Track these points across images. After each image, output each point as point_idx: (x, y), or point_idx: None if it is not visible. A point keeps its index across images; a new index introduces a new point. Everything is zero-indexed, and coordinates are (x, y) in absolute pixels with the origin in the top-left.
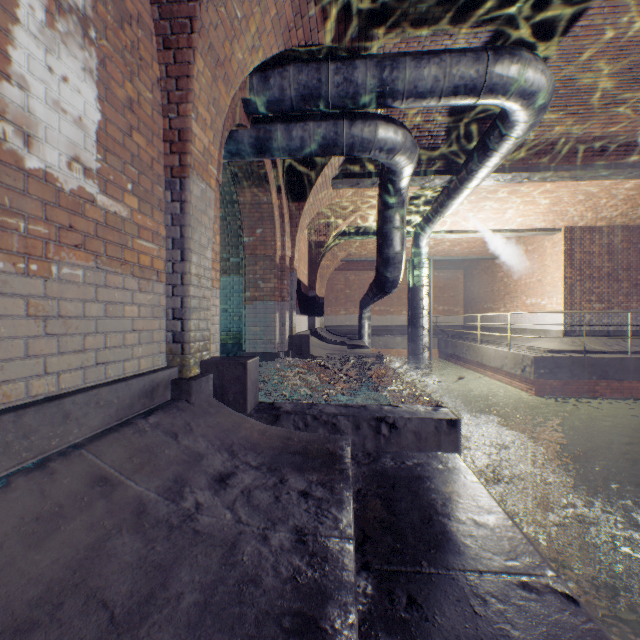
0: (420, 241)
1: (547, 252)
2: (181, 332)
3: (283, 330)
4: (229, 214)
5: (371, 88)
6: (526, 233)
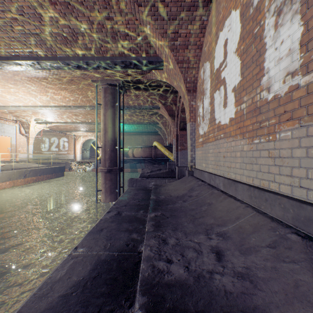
0: None
1: None
2: None
3: None
4: None
5: None
6: None
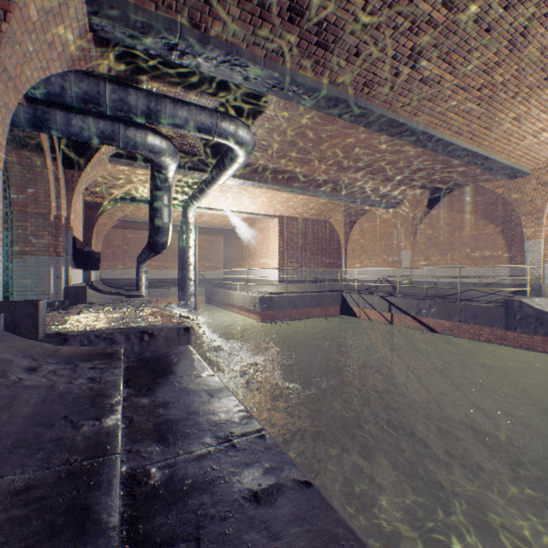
0: (188, 213)
1: (271, 230)
2: None
3: (59, 282)
4: None
5: (142, 111)
6: (259, 216)
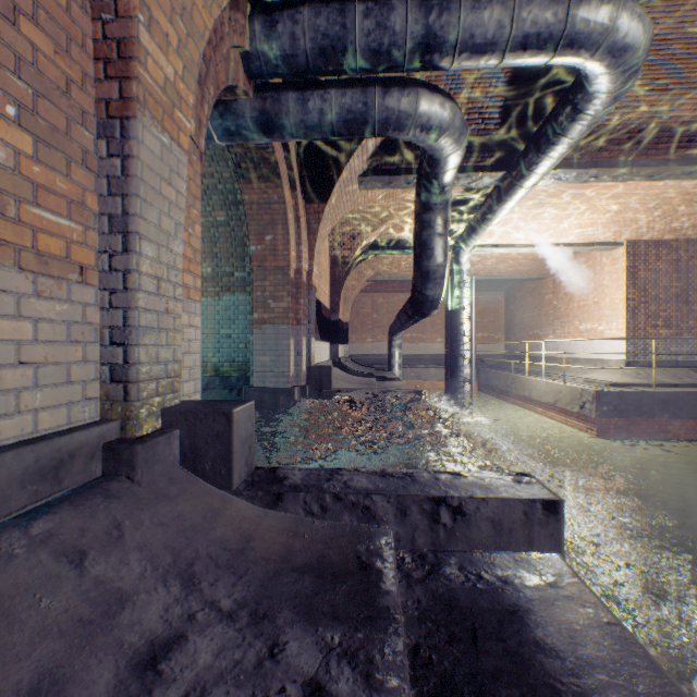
0: (460, 256)
1: (605, 270)
2: (124, 365)
3: (299, 360)
4: (233, 218)
5: (413, 37)
6: (582, 248)
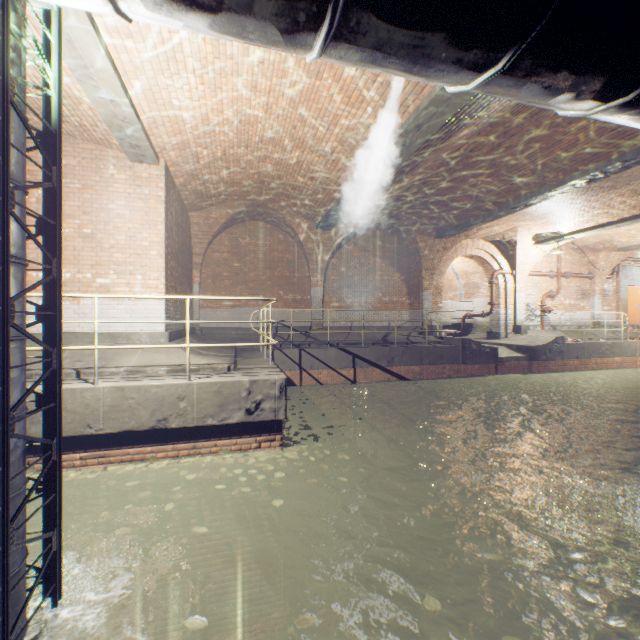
0: None
1: (119, 188)
2: None
3: None
4: None
5: None
6: (138, 135)
